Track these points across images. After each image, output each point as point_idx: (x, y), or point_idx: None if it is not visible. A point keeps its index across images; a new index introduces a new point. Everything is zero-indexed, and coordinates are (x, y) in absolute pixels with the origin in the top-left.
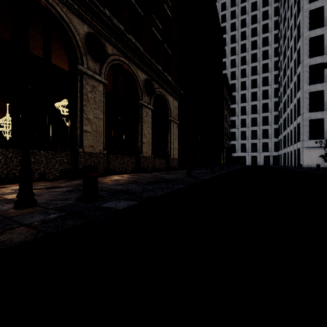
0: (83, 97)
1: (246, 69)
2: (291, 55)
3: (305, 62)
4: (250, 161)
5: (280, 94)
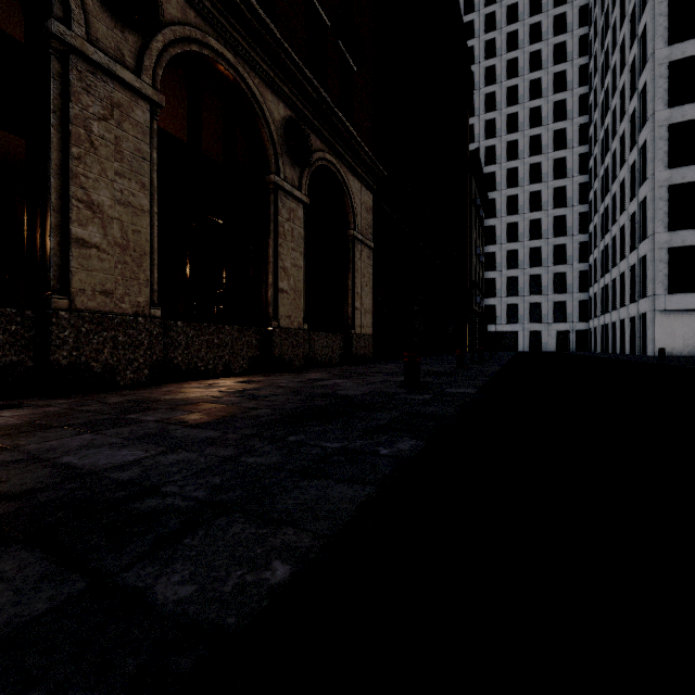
0: (71, 131)
1: (517, 142)
2: (622, 107)
3: (659, 117)
4: (527, 342)
5: (594, 195)
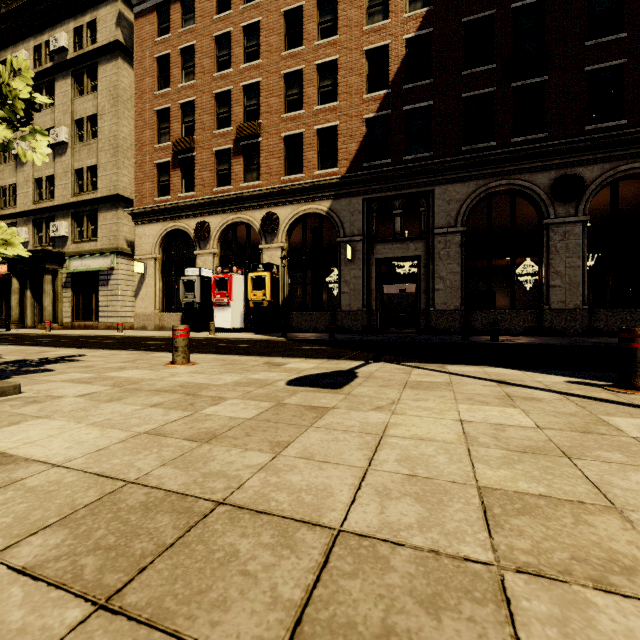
0: (549, 251)
1: None
2: None
3: None
4: None
5: None
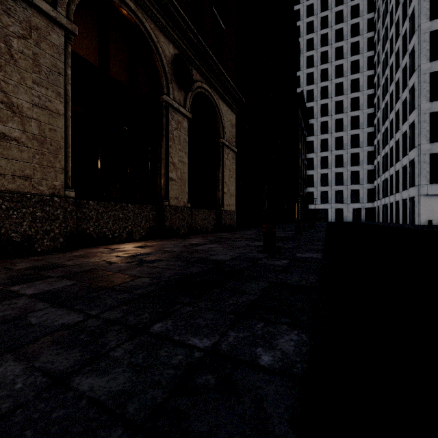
0: None
1: (327, 87)
2: (397, 63)
3: (423, 68)
4: (334, 215)
5: (377, 121)
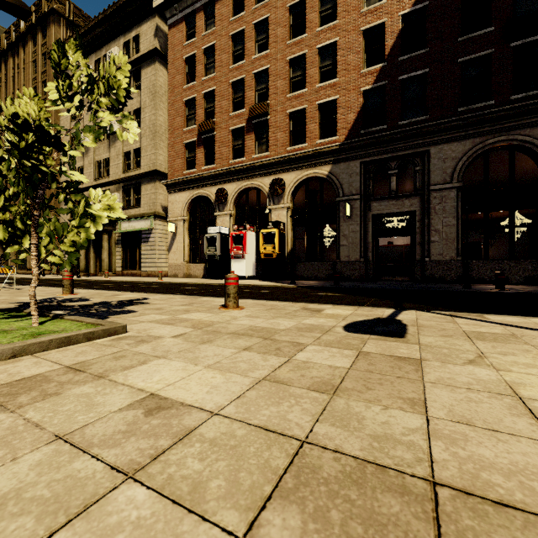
0: None
1: None
2: None
3: None
4: None
5: None
